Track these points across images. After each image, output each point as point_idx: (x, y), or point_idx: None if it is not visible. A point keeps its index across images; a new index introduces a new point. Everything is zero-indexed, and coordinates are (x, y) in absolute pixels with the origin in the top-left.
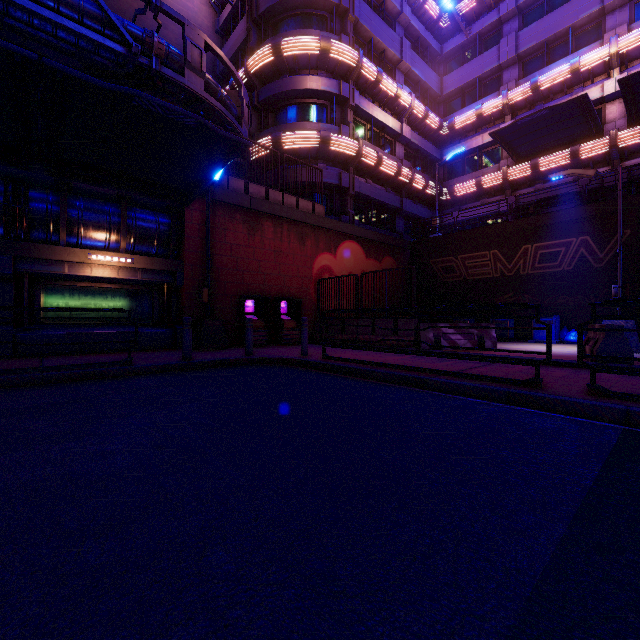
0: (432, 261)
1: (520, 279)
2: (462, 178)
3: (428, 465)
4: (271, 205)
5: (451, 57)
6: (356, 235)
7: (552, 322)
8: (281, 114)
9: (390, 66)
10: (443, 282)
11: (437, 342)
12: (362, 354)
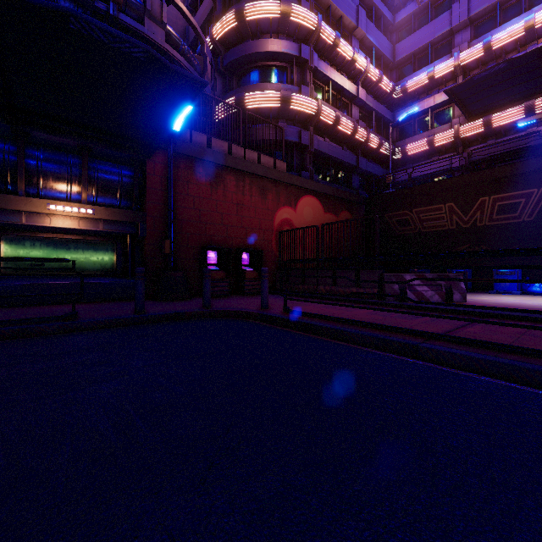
0: (387, 215)
1: (477, 231)
2: (414, 138)
3: None
4: (233, 159)
5: (403, 26)
6: (315, 190)
7: (514, 273)
8: (244, 77)
9: (346, 33)
10: (398, 235)
11: (402, 294)
12: (325, 306)
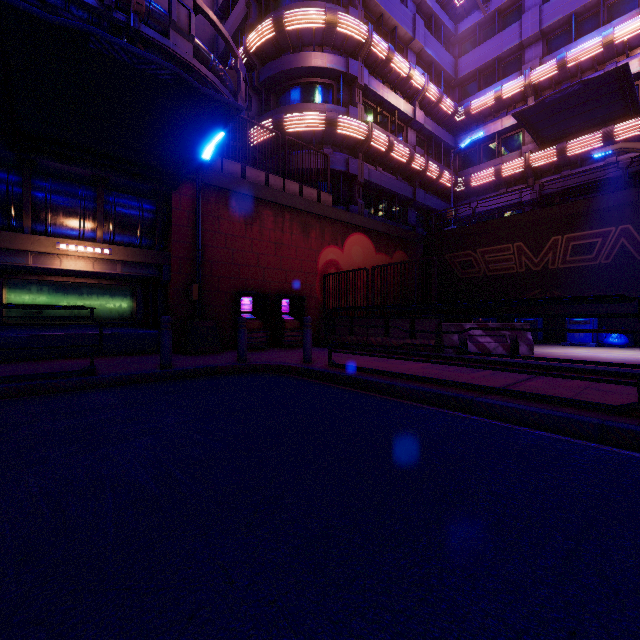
0: (448, 256)
1: (548, 274)
2: (479, 167)
3: (563, 637)
4: (271, 191)
5: (466, 38)
6: (365, 227)
7: (589, 322)
8: (283, 96)
9: (401, 45)
10: (460, 278)
11: (462, 345)
12: (375, 360)
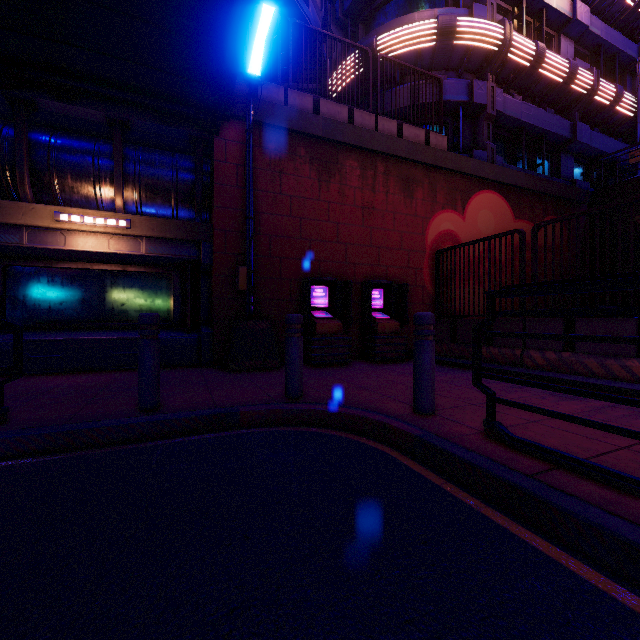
0: (639, 217)
1: None
2: None
3: None
4: (356, 131)
5: None
6: (498, 180)
7: None
8: (375, 21)
9: None
10: None
11: None
12: (591, 414)
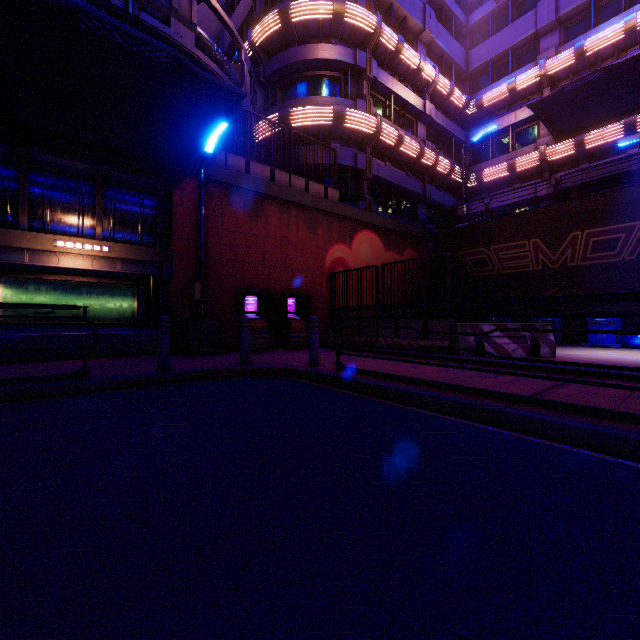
0: (459, 253)
1: (567, 272)
2: (491, 162)
3: None
4: (276, 187)
5: (478, 29)
6: (374, 224)
7: (613, 322)
8: (289, 90)
9: (411, 37)
10: (472, 277)
11: (479, 347)
12: (386, 363)
